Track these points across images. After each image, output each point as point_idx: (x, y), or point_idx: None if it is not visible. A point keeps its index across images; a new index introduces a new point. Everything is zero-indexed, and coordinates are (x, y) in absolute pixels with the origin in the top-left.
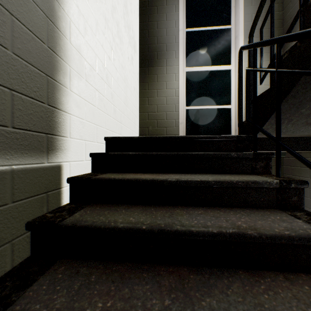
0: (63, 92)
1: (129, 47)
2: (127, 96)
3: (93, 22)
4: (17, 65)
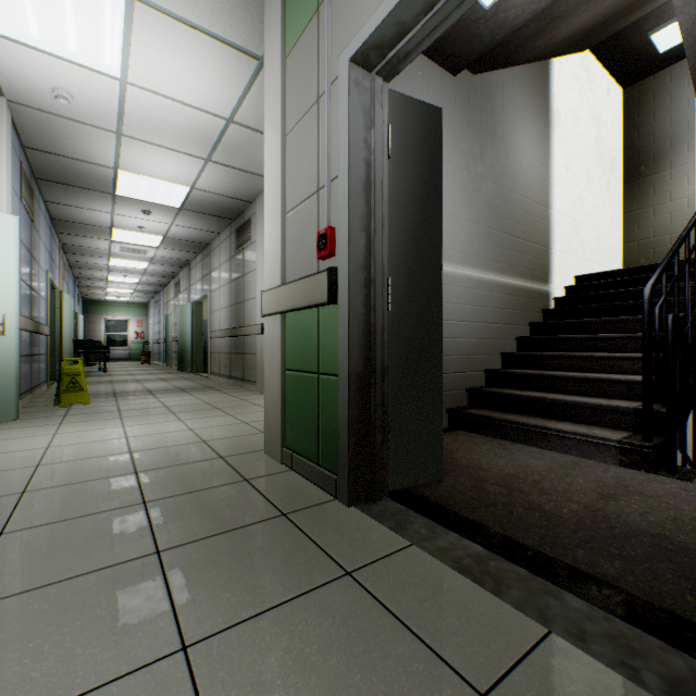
0: (551, 253)
1: (601, 178)
2: (599, 233)
3: (565, 198)
4: (539, 249)
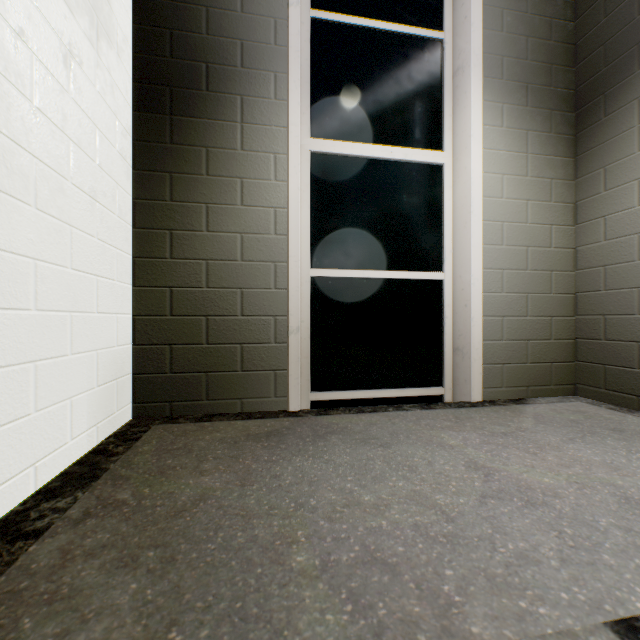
0: None
1: None
2: (4, 245)
3: None
4: None
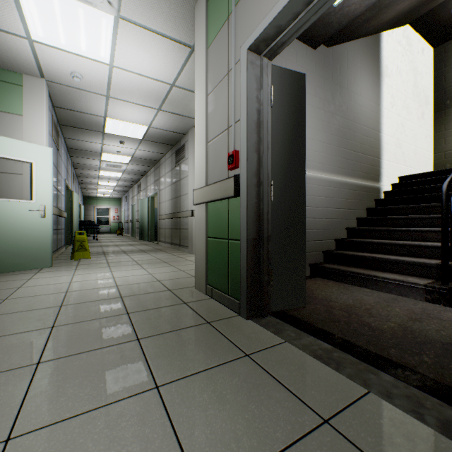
0: (381, 162)
1: (418, 110)
2: (416, 147)
3: (391, 125)
4: (373, 159)
